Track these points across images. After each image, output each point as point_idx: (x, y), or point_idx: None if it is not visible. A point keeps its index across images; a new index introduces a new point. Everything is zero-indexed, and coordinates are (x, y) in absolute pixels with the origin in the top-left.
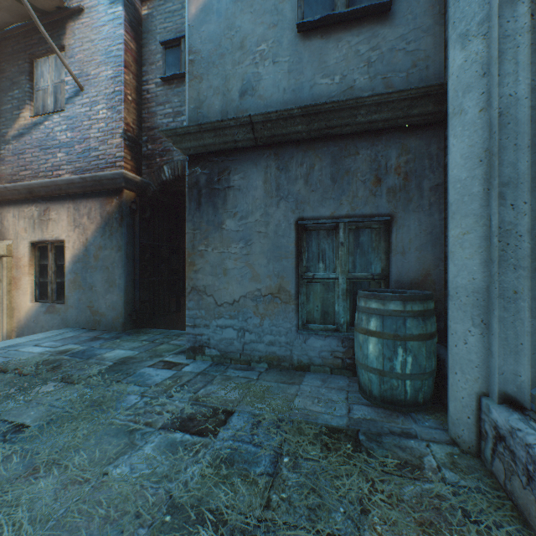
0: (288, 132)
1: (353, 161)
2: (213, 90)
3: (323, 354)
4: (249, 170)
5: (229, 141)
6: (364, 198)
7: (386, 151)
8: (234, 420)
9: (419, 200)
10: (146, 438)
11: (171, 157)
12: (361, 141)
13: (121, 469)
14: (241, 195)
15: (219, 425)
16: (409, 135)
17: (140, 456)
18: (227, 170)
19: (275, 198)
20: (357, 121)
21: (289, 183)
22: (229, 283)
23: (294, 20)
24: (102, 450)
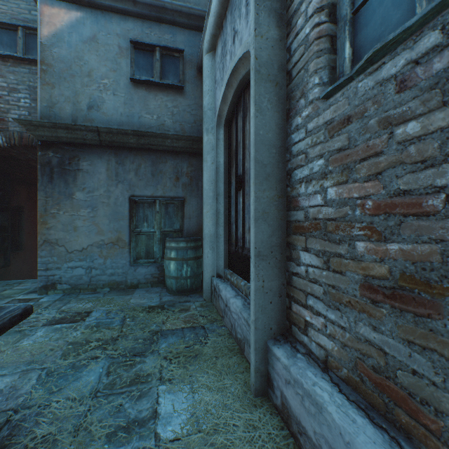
0: (124, 142)
1: (164, 166)
2: (65, 98)
3: (147, 276)
4: (96, 160)
5: (80, 138)
6: (170, 187)
7: (182, 163)
8: (94, 314)
9: (197, 191)
10: (35, 331)
11: (6, 127)
12: (169, 155)
13: (26, 343)
14: (89, 176)
15: (85, 317)
16: (193, 157)
17: (36, 337)
18: (77, 157)
19: (115, 181)
20: (166, 145)
21: (125, 173)
22: (79, 236)
23: (128, 73)
24: (4, 341)
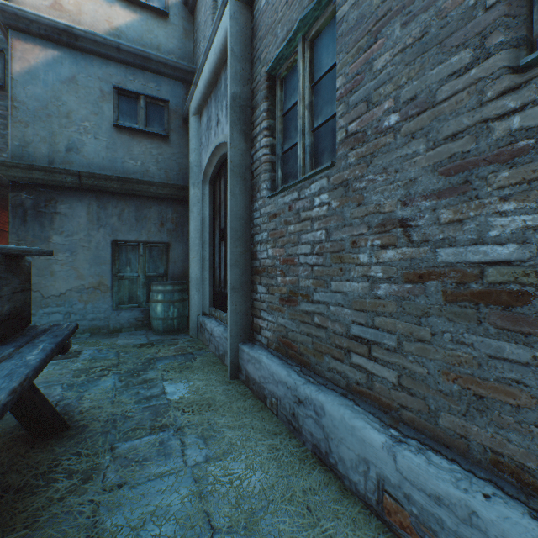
0: (107, 187)
1: (149, 211)
2: (41, 138)
3: (131, 320)
4: (75, 204)
5: (58, 181)
6: (155, 233)
7: (167, 210)
8: (85, 352)
9: (182, 237)
10: None
11: None
12: (153, 201)
13: None
14: (68, 220)
15: (77, 355)
16: (178, 204)
17: None
18: (54, 200)
19: (96, 226)
20: (151, 191)
21: (107, 217)
22: (57, 281)
23: (111, 117)
24: None
